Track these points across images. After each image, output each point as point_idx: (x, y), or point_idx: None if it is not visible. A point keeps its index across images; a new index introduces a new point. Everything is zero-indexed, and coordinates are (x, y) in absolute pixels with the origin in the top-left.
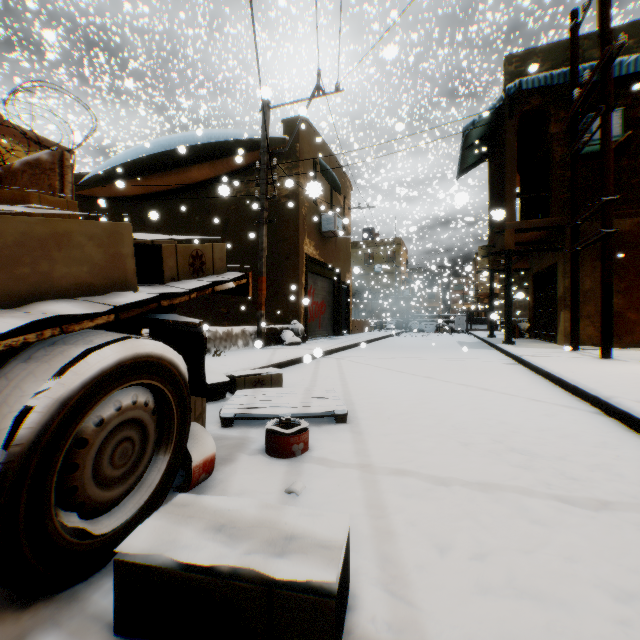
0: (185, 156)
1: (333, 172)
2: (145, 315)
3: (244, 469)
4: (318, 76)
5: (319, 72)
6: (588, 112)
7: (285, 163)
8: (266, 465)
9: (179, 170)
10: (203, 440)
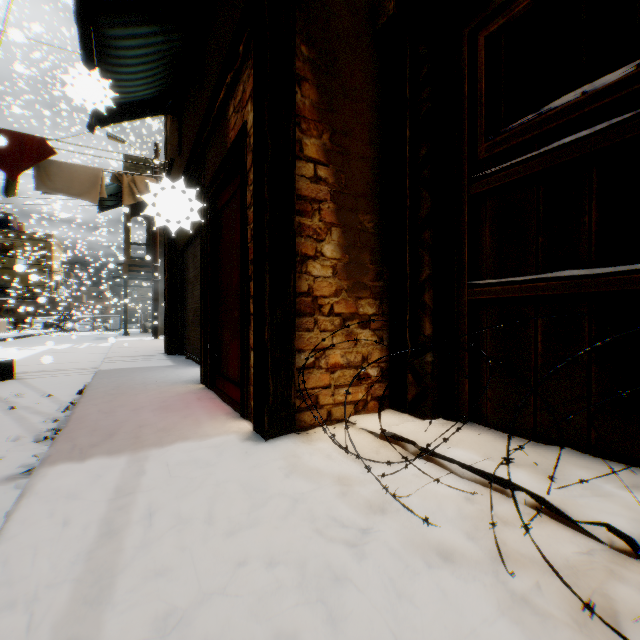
0: None
1: None
2: None
3: None
4: None
5: None
6: None
7: None
8: None
9: None
10: None
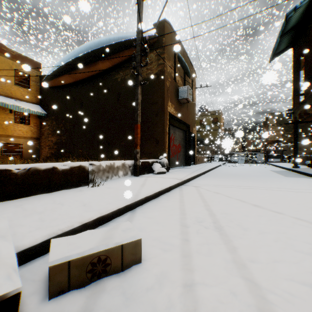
0: (95, 56)
1: (186, 63)
2: None
3: None
4: None
5: None
6: None
7: (155, 52)
8: None
9: (91, 64)
10: None
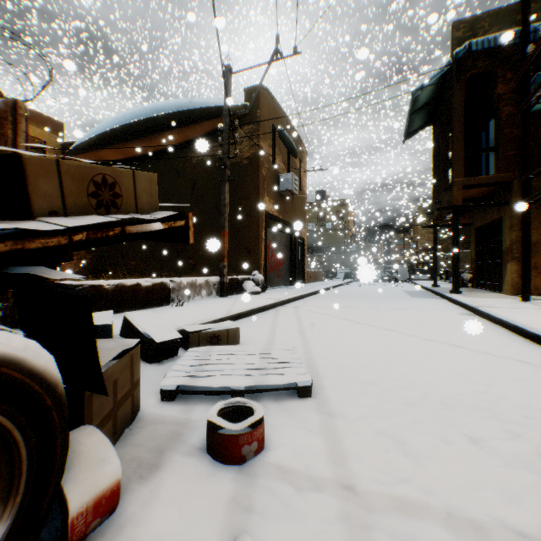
0: (158, 124)
1: (290, 138)
2: (1, 268)
3: (171, 489)
4: (277, 41)
5: (278, 37)
6: (535, 72)
7: (247, 128)
8: (203, 480)
9: (152, 136)
10: (98, 462)
